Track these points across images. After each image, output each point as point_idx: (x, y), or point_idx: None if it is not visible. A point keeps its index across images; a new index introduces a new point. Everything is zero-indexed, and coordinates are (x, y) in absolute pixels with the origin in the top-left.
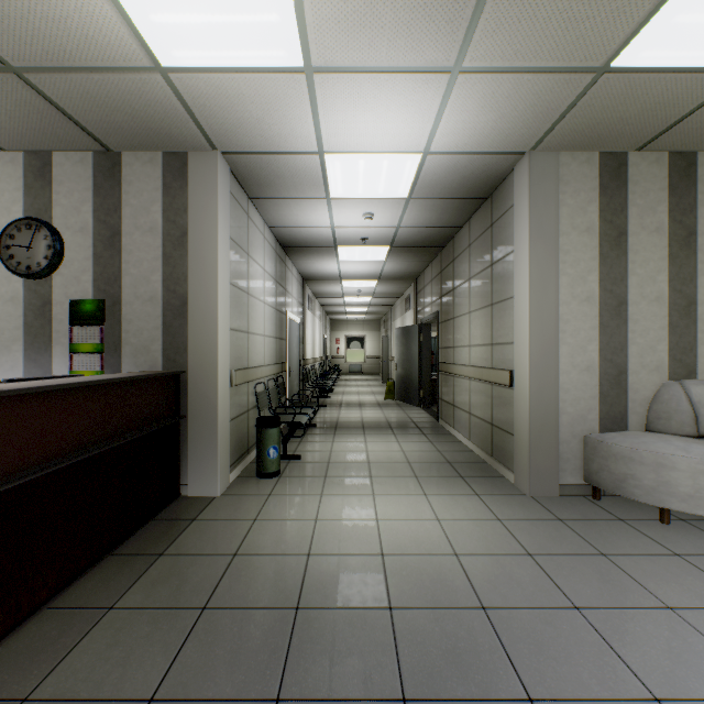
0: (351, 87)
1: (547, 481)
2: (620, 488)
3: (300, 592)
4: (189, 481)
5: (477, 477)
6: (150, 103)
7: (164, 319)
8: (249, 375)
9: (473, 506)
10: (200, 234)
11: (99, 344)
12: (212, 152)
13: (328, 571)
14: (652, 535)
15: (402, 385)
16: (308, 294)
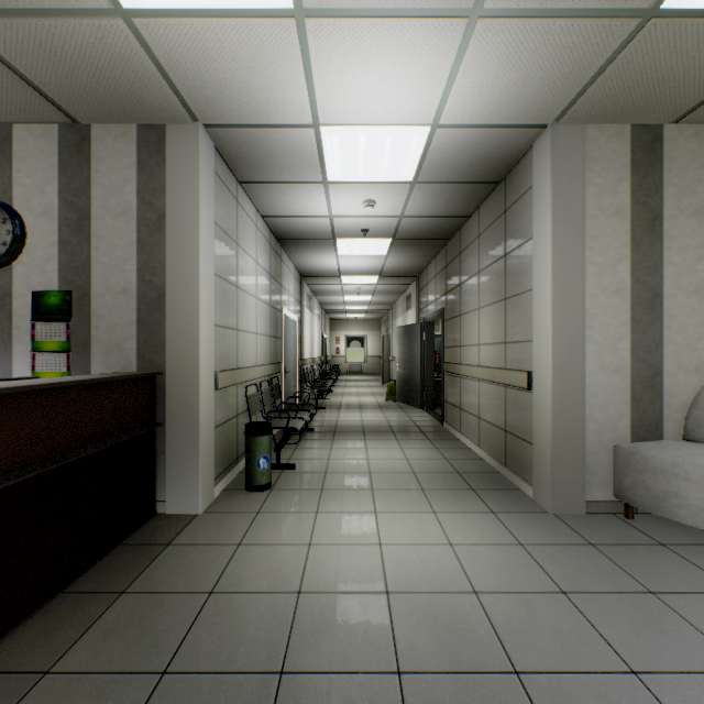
0: (350, 37)
1: (572, 497)
2: (660, 508)
3: (287, 648)
4: (167, 497)
5: (491, 491)
6: (115, 60)
7: (139, 314)
8: (238, 377)
9: (490, 527)
10: (180, 218)
11: (65, 342)
12: (193, 124)
13: (322, 616)
14: (703, 565)
15: (403, 386)
16: (306, 291)
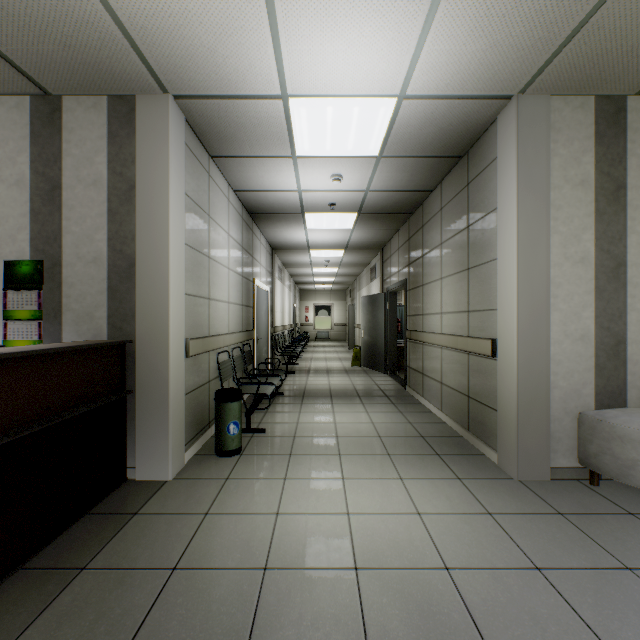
0: None
1: (537, 463)
2: (628, 476)
3: (250, 635)
4: (137, 463)
5: (456, 456)
6: (79, 25)
7: (109, 282)
8: (209, 344)
9: (457, 494)
10: (149, 188)
11: (37, 311)
12: (163, 95)
13: (288, 597)
14: None
15: (368, 352)
16: (277, 263)
